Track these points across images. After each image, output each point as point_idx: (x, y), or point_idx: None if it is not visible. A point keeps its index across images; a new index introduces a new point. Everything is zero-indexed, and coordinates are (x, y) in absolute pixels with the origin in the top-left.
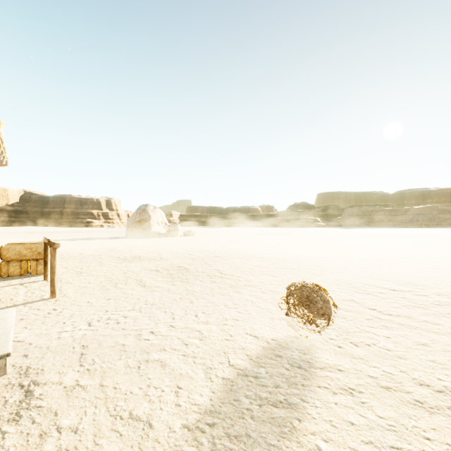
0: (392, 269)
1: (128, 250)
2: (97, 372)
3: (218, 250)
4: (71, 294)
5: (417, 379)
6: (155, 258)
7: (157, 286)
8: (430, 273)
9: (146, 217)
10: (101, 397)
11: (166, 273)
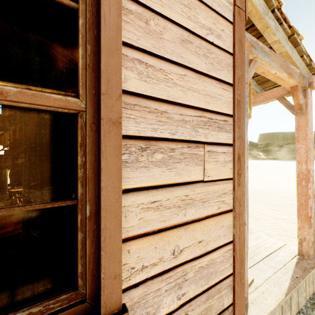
0: None
1: None
2: None
3: None
4: None
5: None
6: None
7: None
8: None
9: None
10: None
11: None
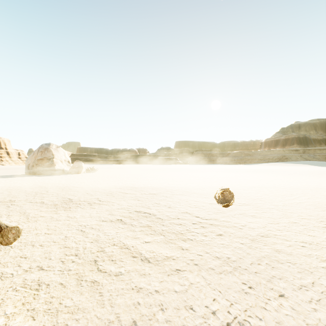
0: (309, 199)
1: (45, 191)
2: None
3: (142, 186)
4: (23, 325)
5: None
6: (93, 201)
7: (166, 257)
8: None
9: (48, 155)
10: None
11: (140, 226)
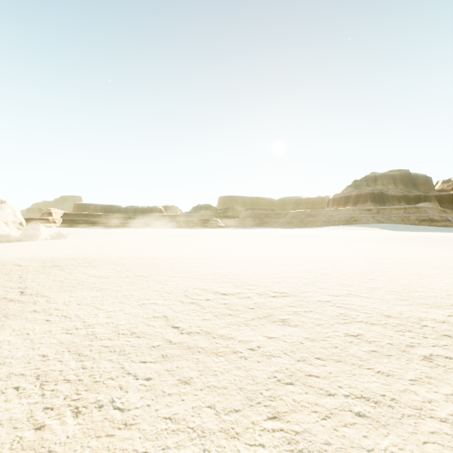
0: (244, 268)
1: None
2: None
3: (71, 257)
4: None
5: None
6: None
7: None
8: (272, 270)
9: None
10: None
11: None
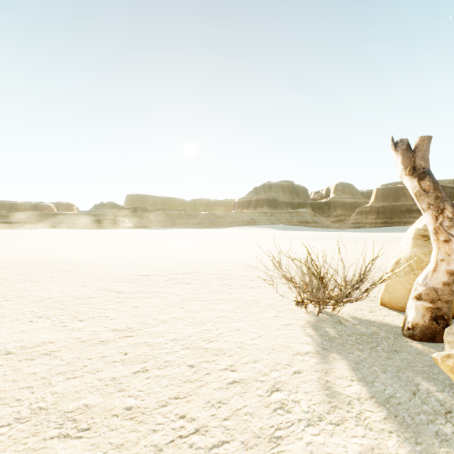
0: (160, 260)
1: None
2: None
3: None
4: None
5: (113, 328)
6: None
7: None
8: (182, 260)
9: None
10: None
11: None
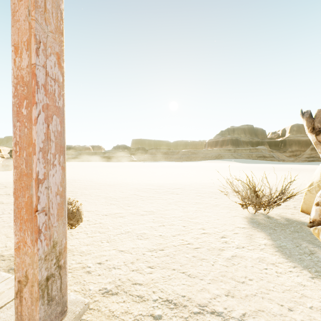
0: (158, 181)
1: None
2: (1, 235)
3: None
4: None
5: (144, 210)
6: None
7: None
8: (172, 182)
9: None
10: (11, 239)
11: None
